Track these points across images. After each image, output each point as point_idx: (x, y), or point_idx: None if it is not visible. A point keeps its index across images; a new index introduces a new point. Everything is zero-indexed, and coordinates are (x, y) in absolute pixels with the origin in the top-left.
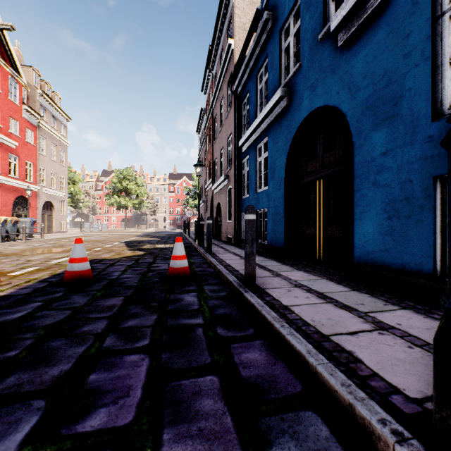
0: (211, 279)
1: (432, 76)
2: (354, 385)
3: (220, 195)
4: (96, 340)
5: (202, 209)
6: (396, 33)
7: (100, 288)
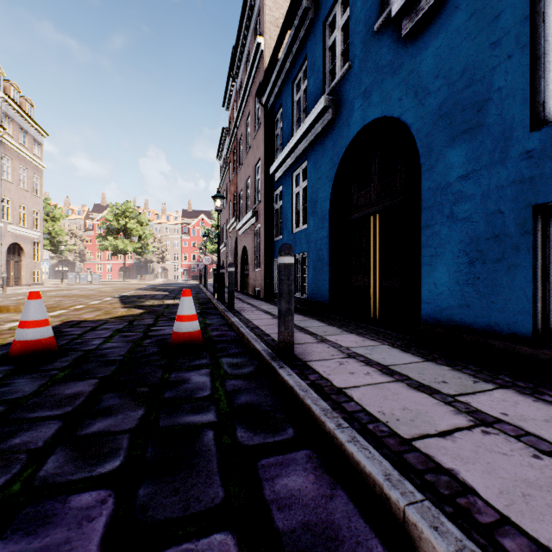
0: (231, 347)
1: (531, 70)
2: (480, 551)
3: (247, 237)
4: (29, 464)
5: (224, 255)
6: (480, 15)
7: (65, 365)
